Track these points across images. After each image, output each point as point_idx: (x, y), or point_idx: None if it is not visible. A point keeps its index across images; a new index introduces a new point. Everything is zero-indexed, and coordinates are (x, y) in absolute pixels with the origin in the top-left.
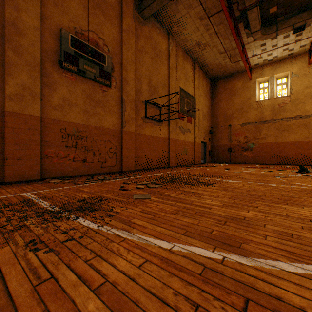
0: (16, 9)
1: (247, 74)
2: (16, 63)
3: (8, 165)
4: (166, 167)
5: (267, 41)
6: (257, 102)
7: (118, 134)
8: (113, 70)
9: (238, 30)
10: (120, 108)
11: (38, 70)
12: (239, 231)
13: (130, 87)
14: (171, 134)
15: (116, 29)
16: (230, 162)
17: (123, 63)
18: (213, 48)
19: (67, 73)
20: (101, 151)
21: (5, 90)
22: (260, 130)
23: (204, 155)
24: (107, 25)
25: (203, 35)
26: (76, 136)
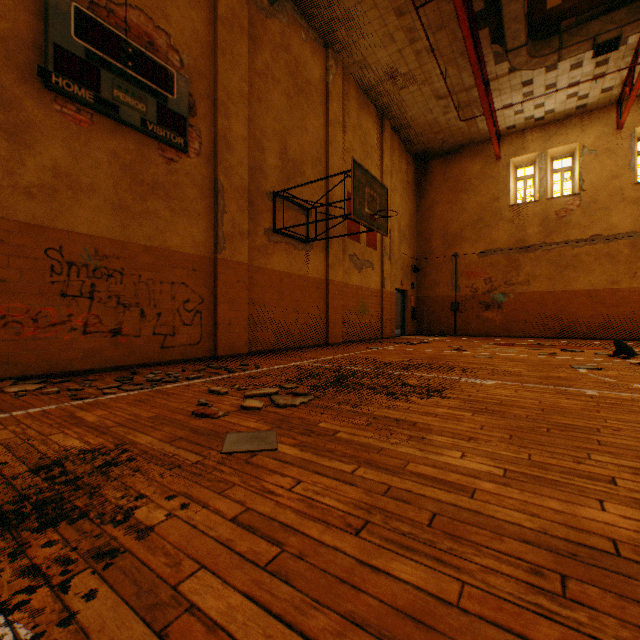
0: None
1: (491, 148)
2: None
3: None
4: (321, 345)
5: (537, 74)
6: (512, 207)
7: (207, 268)
8: (195, 113)
9: (477, 46)
10: (211, 206)
11: None
12: None
13: (237, 158)
14: (333, 272)
15: (201, 15)
16: (456, 333)
17: (218, 97)
18: (424, 87)
19: (65, 106)
20: (162, 308)
21: None
22: (518, 266)
23: (402, 318)
24: (177, 0)
25: (403, 54)
26: (92, 268)
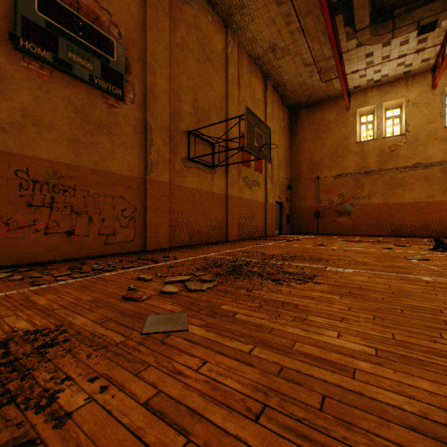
0: None
1: (343, 102)
2: None
3: None
4: (223, 242)
5: (376, 48)
6: (358, 143)
7: (139, 186)
8: (130, 72)
9: (334, 28)
10: (142, 140)
11: None
12: None
13: (161, 106)
14: (231, 189)
15: (134, 0)
16: (318, 233)
17: (147, 60)
18: (296, 57)
19: (30, 63)
20: (105, 215)
21: None
22: (362, 185)
23: (280, 222)
24: None
25: (281, 33)
26: (51, 185)
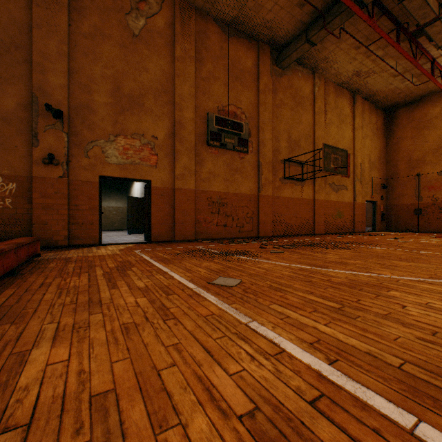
0: (181, 110)
1: None
2: (180, 151)
3: (176, 228)
4: (310, 234)
5: None
6: None
7: (255, 199)
8: (250, 136)
9: (418, 46)
10: (256, 173)
11: (193, 153)
12: (333, 265)
13: (267, 149)
14: (317, 194)
15: (252, 94)
16: (418, 230)
17: (259, 125)
18: (382, 73)
19: (211, 149)
20: (239, 216)
21: (175, 173)
22: None
23: (372, 219)
24: (244, 93)
25: (363, 63)
26: (218, 203)
